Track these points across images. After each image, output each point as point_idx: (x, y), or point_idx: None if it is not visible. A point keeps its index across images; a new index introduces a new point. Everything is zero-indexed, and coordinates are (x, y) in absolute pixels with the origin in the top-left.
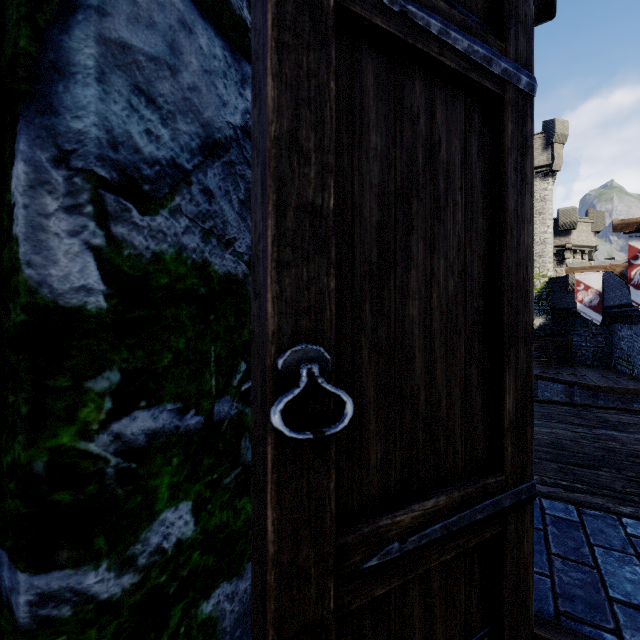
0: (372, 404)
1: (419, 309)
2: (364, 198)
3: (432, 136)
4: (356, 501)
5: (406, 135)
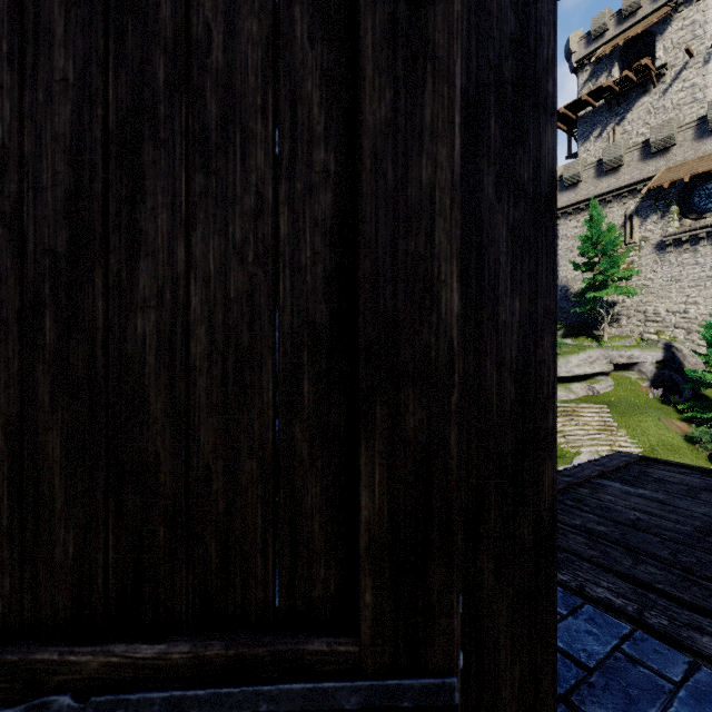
0: (58, 469)
1: (159, 323)
2: (42, 158)
3: (190, 31)
4: (27, 609)
5: (129, 43)
